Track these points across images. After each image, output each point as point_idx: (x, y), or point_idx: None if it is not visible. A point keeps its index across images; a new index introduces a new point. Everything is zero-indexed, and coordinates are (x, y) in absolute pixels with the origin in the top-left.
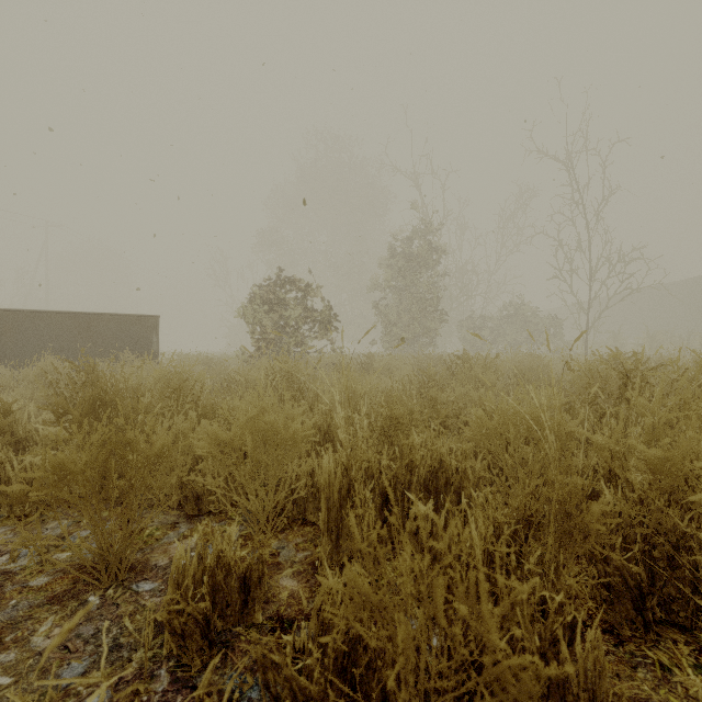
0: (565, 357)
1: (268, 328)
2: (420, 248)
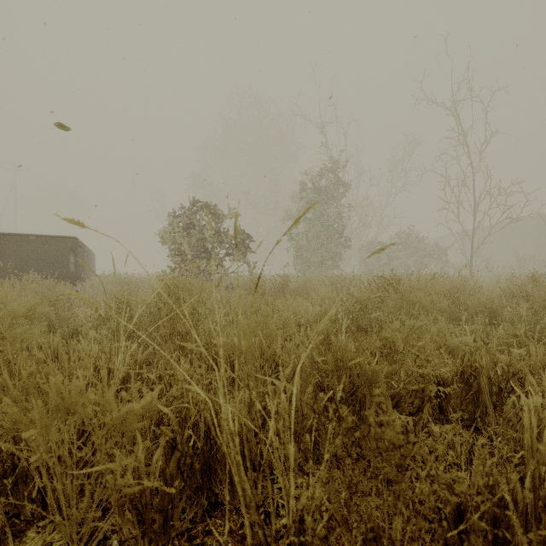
0: (462, 277)
1: (187, 250)
2: (328, 181)
